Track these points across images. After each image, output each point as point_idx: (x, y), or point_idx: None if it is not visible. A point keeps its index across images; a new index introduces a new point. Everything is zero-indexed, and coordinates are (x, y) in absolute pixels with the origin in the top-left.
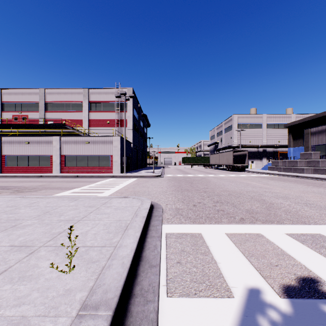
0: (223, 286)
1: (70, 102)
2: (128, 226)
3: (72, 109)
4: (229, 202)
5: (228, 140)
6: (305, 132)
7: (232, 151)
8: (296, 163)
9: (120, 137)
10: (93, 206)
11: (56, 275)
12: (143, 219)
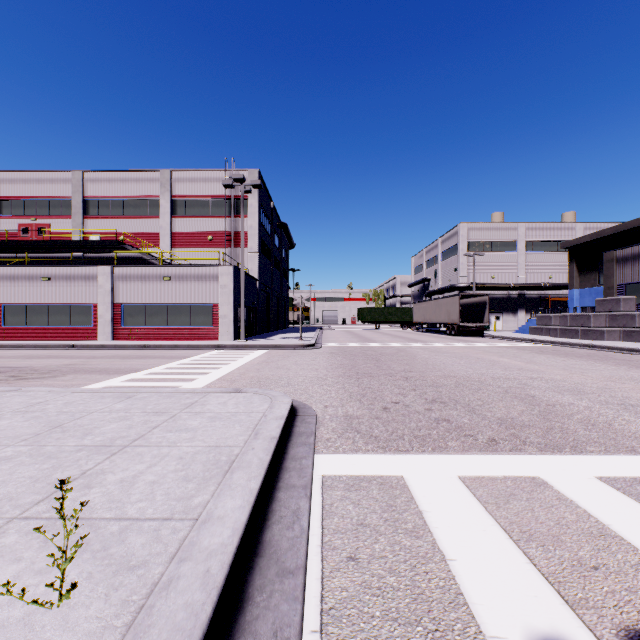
0: (470, 634)
1: (133, 198)
2: (233, 462)
3: (137, 211)
4: (459, 402)
5: (450, 275)
6: (606, 258)
7: (457, 295)
8: (588, 320)
9: (234, 267)
10: (164, 411)
11: (22, 612)
12: (270, 445)
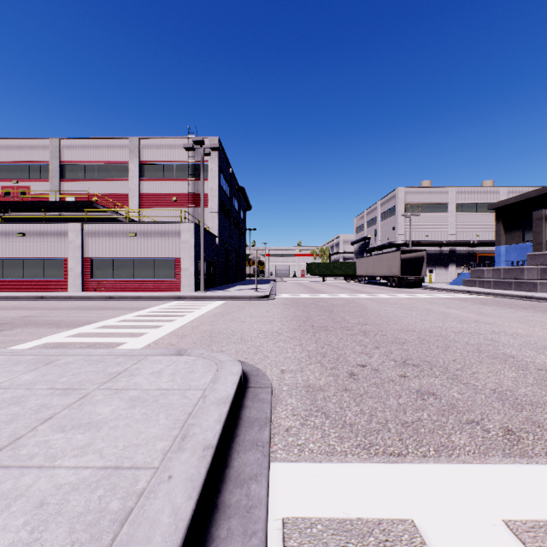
0: None
1: (105, 163)
2: (126, 519)
3: (109, 175)
4: (435, 366)
5: (389, 234)
6: (535, 216)
7: (397, 251)
8: (521, 273)
9: (195, 224)
10: (77, 386)
11: None
12: (200, 467)
